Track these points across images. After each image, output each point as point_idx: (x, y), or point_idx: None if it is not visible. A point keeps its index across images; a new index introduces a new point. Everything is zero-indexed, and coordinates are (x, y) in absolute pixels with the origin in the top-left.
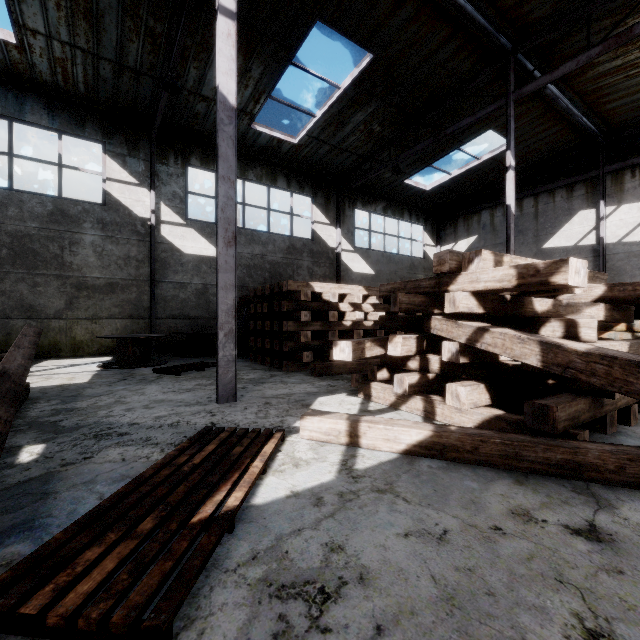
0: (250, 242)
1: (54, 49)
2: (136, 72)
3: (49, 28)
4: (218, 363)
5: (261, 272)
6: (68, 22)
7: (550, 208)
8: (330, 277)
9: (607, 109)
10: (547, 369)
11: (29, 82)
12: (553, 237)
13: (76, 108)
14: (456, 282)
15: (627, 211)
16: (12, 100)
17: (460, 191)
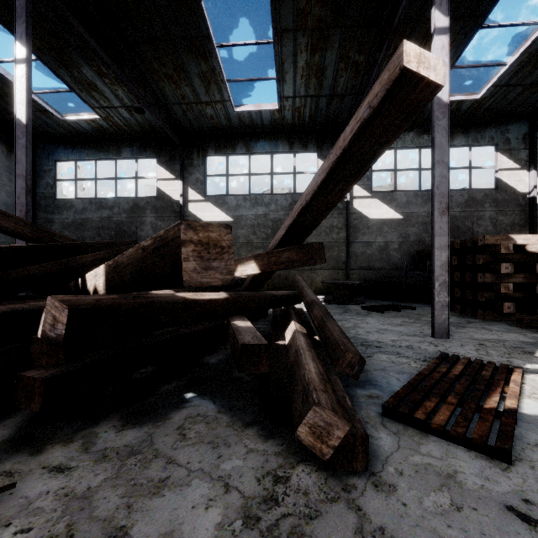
0: (426, 202)
1: (296, 103)
2: (341, 96)
3: (295, 92)
4: (434, 306)
5: None
6: (305, 83)
7: None
8: (520, 225)
9: None
10: None
11: (280, 128)
12: None
13: (302, 134)
14: None
15: None
16: (272, 142)
17: None
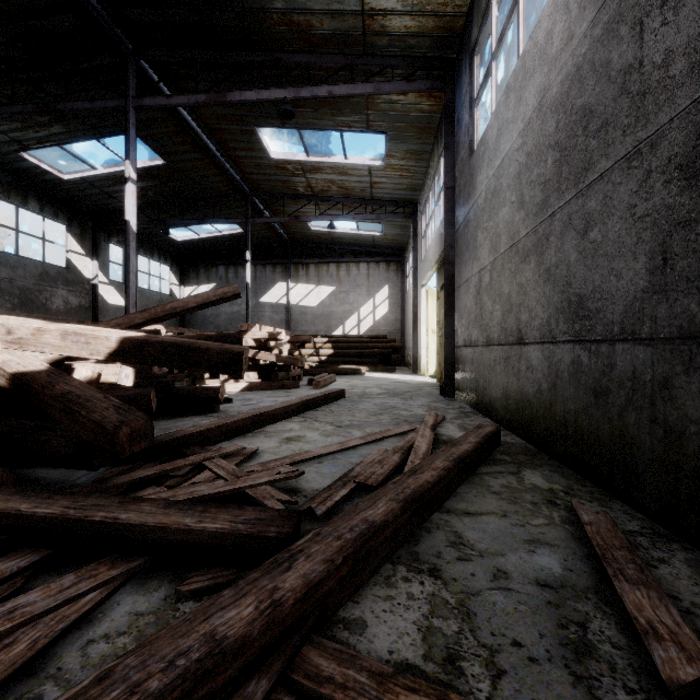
0: None
1: None
2: None
3: None
4: None
5: (9, 297)
6: None
7: (264, 276)
8: (86, 307)
9: (292, 231)
10: (277, 362)
11: None
12: (265, 295)
13: None
14: (247, 335)
15: (301, 288)
16: None
17: (204, 247)
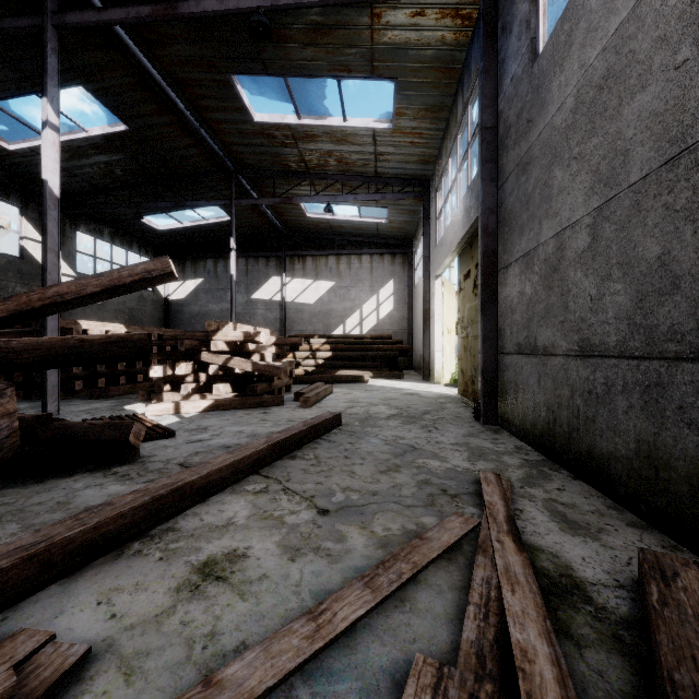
0: None
1: None
2: None
3: None
4: (48, 387)
5: None
6: None
7: (256, 270)
8: None
9: (286, 219)
10: (254, 372)
11: None
12: (258, 291)
13: None
14: (217, 336)
15: (297, 283)
16: None
17: (189, 238)
